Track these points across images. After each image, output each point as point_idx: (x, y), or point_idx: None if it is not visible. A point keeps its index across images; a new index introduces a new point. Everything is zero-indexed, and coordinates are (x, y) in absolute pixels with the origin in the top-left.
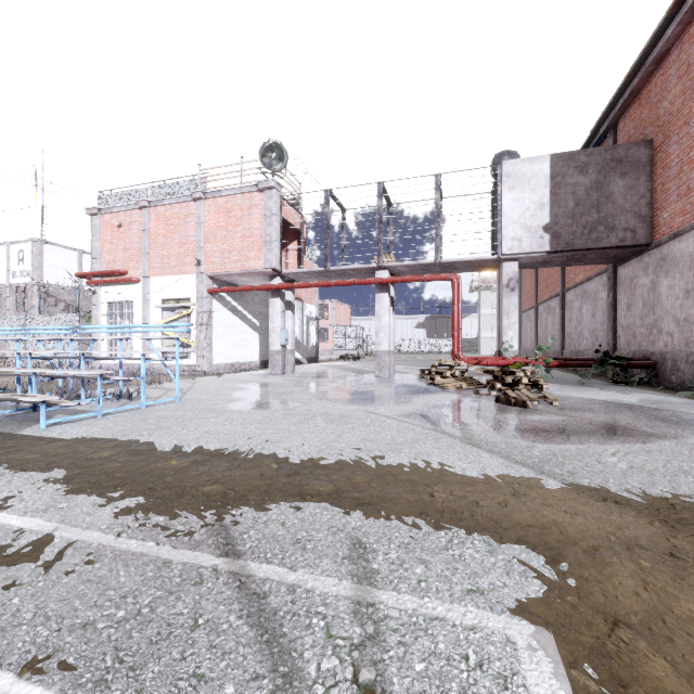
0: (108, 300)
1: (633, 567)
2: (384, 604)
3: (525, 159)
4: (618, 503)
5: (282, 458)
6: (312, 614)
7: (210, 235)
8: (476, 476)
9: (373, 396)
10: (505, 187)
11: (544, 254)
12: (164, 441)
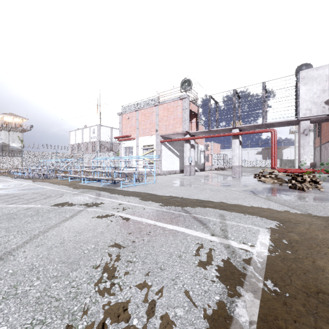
0: (124, 146)
1: (307, 227)
2: (228, 223)
3: (313, 68)
4: (319, 217)
5: (196, 199)
6: (210, 222)
7: (161, 119)
8: (265, 207)
9: (230, 184)
10: (301, 84)
11: (325, 115)
12: (158, 193)
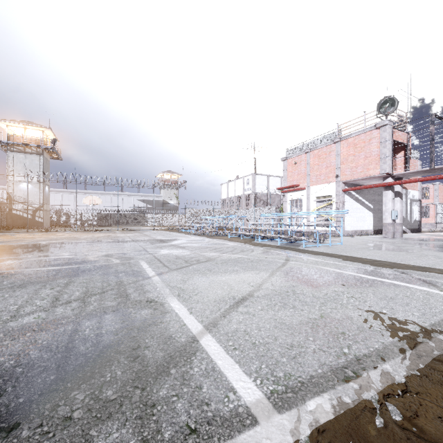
0: (290, 199)
1: None
2: None
3: None
4: None
5: (413, 264)
6: (438, 282)
7: (344, 160)
8: None
9: None
10: None
11: None
12: (354, 255)
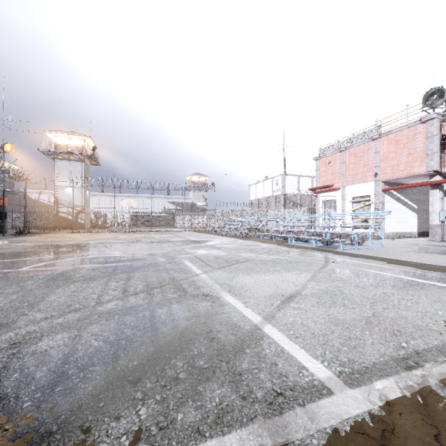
0: (323, 200)
1: None
2: None
3: None
4: None
5: None
6: None
7: (384, 158)
8: None
9: None
10: None
11: None
12: (398, 258)
